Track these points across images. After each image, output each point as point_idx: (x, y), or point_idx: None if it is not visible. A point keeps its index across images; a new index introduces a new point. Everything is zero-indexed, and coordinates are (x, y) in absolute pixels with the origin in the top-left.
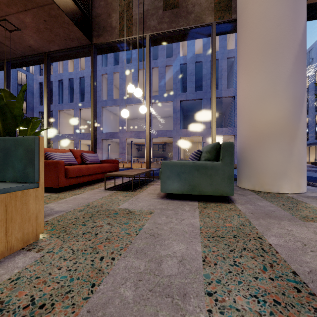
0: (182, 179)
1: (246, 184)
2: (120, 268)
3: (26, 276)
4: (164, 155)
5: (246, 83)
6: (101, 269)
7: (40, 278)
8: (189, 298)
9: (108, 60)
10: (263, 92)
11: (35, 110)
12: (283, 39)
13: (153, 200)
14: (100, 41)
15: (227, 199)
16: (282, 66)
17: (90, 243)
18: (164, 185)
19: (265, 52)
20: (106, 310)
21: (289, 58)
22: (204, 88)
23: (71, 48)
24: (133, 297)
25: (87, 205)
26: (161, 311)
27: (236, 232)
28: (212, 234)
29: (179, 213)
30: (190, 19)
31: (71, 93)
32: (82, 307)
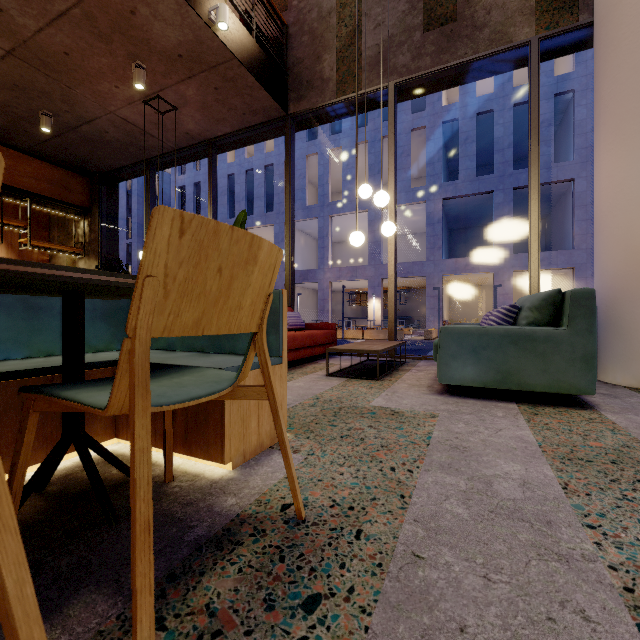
0: (482, 359)
1: (618, 374)
2: (429, 483)
3: (304, 477)
4: (406, 314)
5: (619, 163)
6: (401, 480)
7: (324, 481)
8: (558, 527)
9: (297, 133)
10: None
11: None
12: None
13: (426, 396)
14: (302, 108)
15: (579, 403)
16: None
17: (361, 449)
18: (445, 371)
19: None
20: (439, 523)
21: None
22: (498, 167)
23: (252, 127)
24: (470, 515)
25: (316, 398)
26: (520, 533)
27: (614, 455)
28: (566, 454)
29: (486, 420)
30: (480, 39)
31: (231, 201)
32: (404, 515)
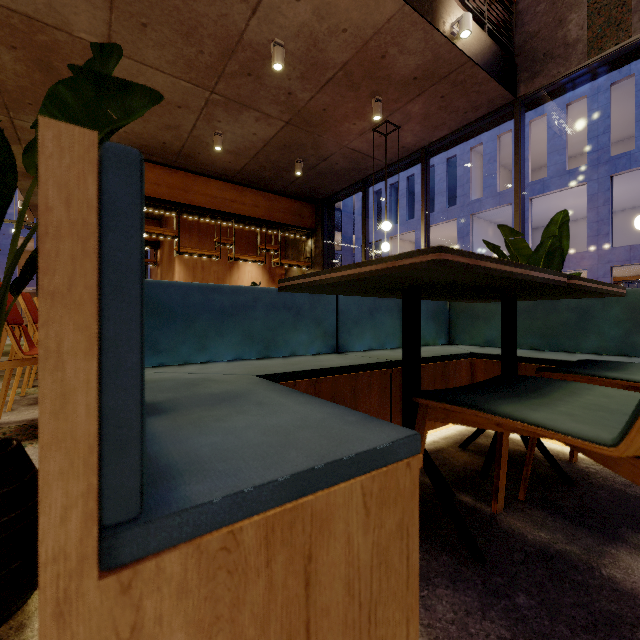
0: None
1: None
2: None
3: None
4: None
5: None
6: None
7: None
8: None
9: None
10: None
11: (356, 244)
12: None
13: None
14: (537, 85)
15: None
16: None
17: None
18: None
19: None
20: None
21: None
22: None
23: (470, 124)
24: None
25: None
26: None
27: None
28: None
29: None
30: None
31: (409, 202)
32: None
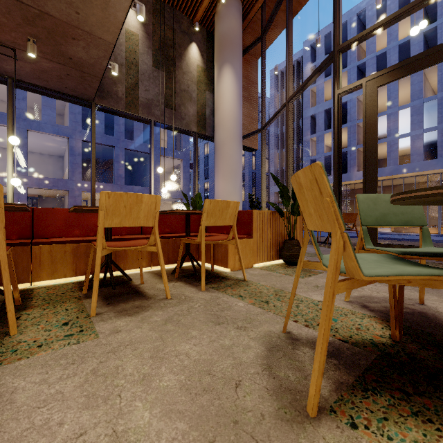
0: None
1: None
2: None
3: None
4: None
5: (224, 185)
6: None
7: None
8: None
9: None
10: (231, 192)
11: None
12: (238, 170)
13: None
14: (104, 103)
15: None
16: (237, 182)
17: None
18: None
19: (232, 174)
20: None
21: (239, 179)
22: (117, 134)
23: (61, 93)
24: None
25: None
26: None
27: None
28: None
29: None
30: (183, 123)
31: None
32: None
